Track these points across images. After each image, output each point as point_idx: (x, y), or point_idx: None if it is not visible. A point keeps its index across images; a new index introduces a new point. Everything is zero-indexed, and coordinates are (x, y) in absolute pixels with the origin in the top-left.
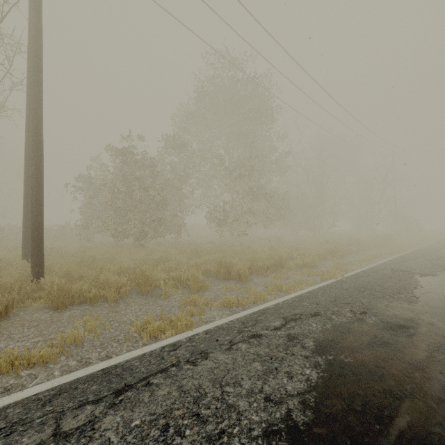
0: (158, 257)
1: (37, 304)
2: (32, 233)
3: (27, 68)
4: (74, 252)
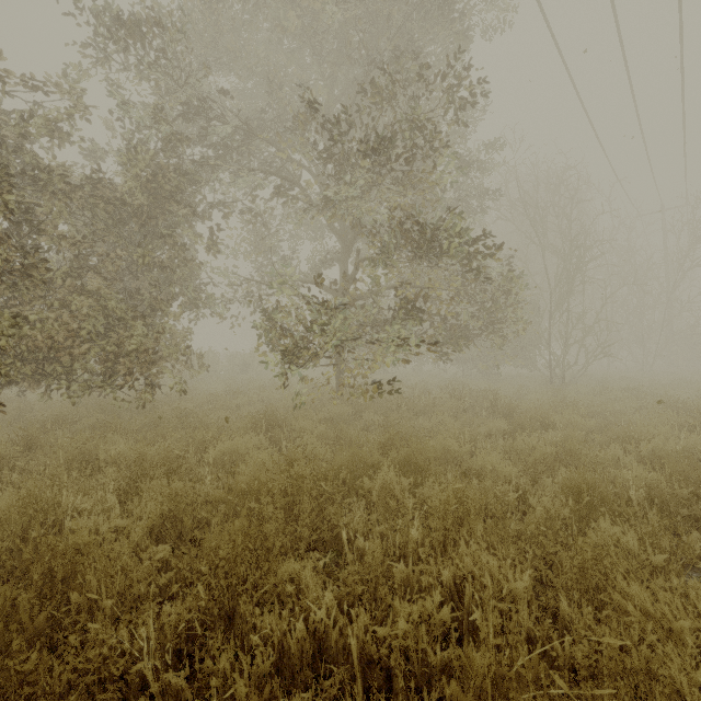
0: None
1: None
2: None
3: None
4: None
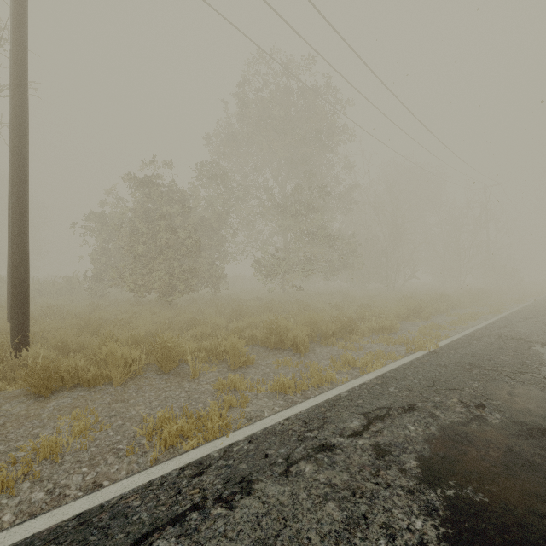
0: (189, 319)
1: (14, 389)
2: (12, 289)
3: (10, 65)
4: (78, 312)
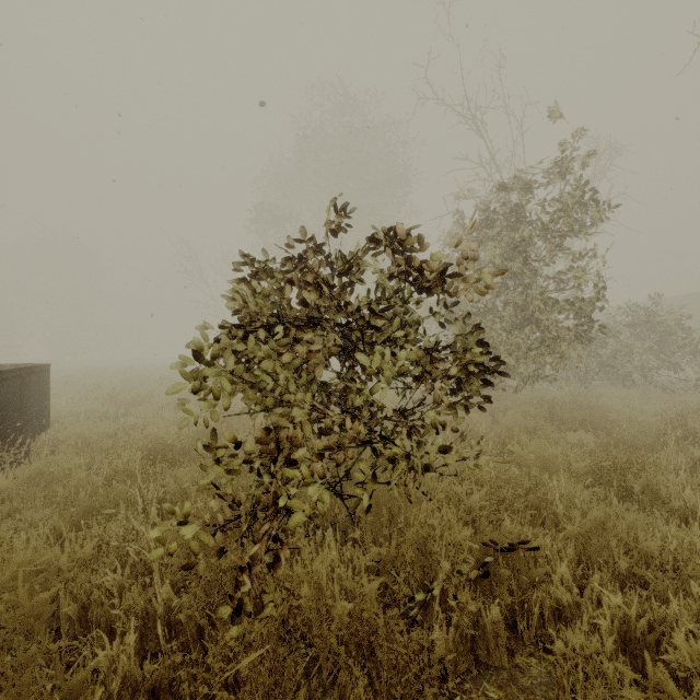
0: None
1: None
2: None
3: None
4: None
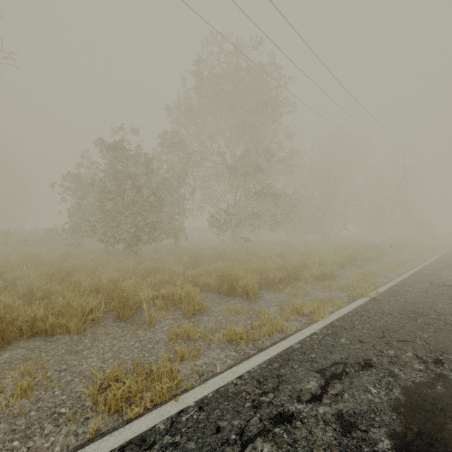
0: (151, 266)
1: None
2: None
3: None
4: (52, 261)
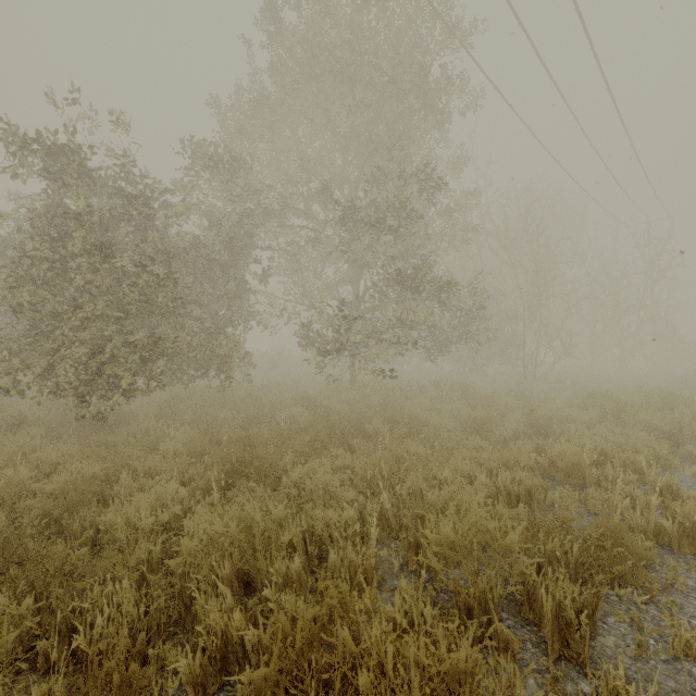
0: (99, 476)
1: None
2: None
3: None
4: None
